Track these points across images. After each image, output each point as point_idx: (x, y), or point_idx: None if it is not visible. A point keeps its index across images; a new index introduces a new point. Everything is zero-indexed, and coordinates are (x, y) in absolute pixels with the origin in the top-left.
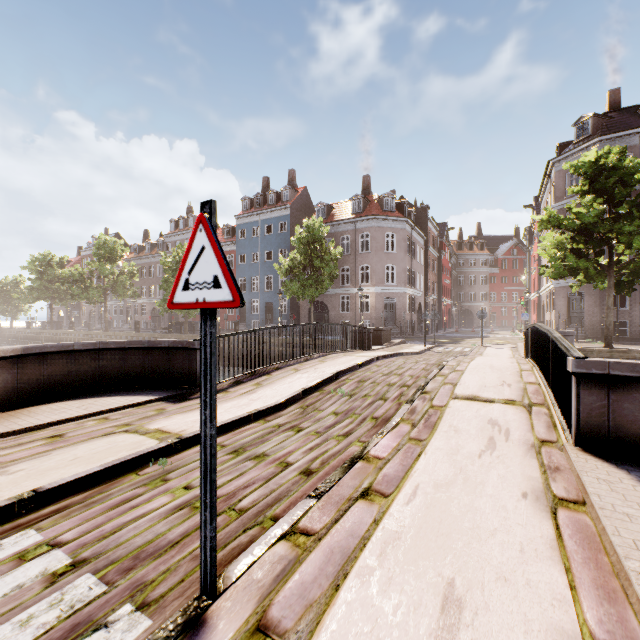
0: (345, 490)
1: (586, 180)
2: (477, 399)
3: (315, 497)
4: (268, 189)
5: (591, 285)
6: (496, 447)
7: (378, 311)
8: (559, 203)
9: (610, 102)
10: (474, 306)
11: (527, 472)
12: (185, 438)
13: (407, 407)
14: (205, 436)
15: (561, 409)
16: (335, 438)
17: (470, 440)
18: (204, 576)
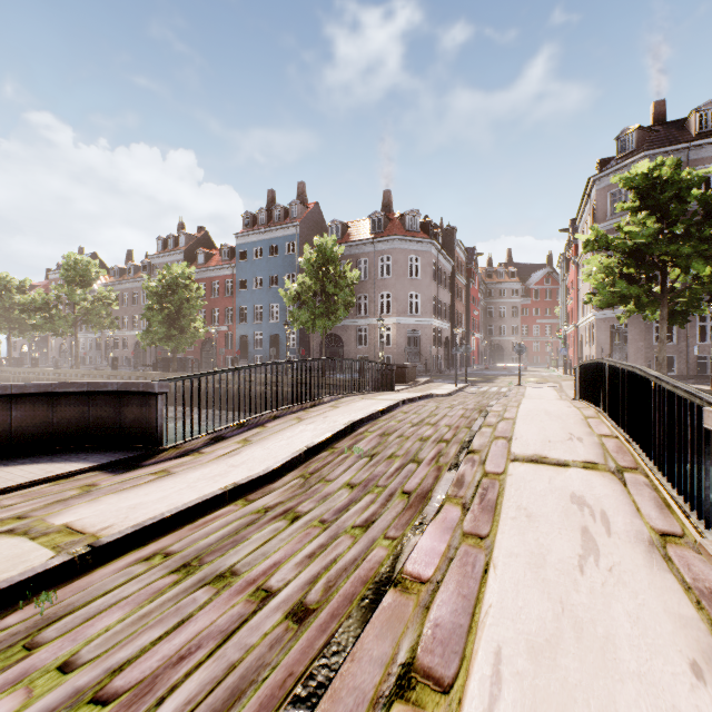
0: (366, 673)
1: (637, 195)
2: (545, 461)
3: (306, 704)
4: (274, 204)
5: (636, 316)
6: (599, 548)
7: (400, 345)
8: (601, 225)
9: (655, 115)
10: (505, 340)
11: (672, 606)
12: (102, 545)
13: (452, 476)
14: None
15: (671, 479)
16: (349, 532)
17: (555, 534)
18: None
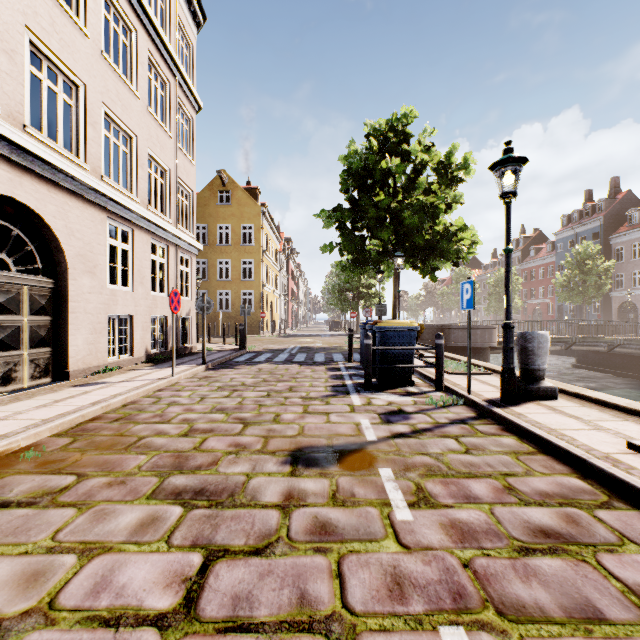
0: None
1: None
2: None
3: None
4: (589, 200)
5: None
6: None
7: None
8: None
9: None
10: None
11: None
12: None
13: None
14: None
15: None
16: None
17: None
18: None
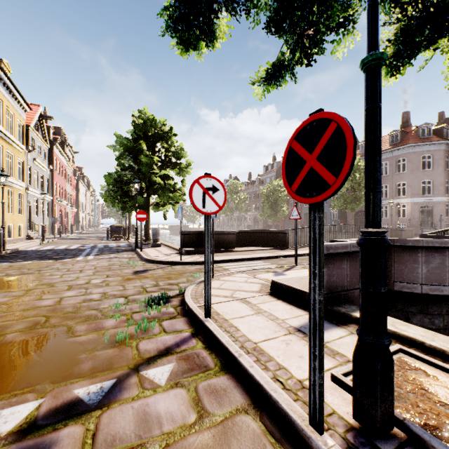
0: None
1: None
2: None
3: None
4: None
5: None
6: None
7: (413, 217)
8: None
9: None
10: None
11: None
12: (286, 255)
13: None
14: (295, 239)
15: None
16: None
17: None
18: (295, 261)
